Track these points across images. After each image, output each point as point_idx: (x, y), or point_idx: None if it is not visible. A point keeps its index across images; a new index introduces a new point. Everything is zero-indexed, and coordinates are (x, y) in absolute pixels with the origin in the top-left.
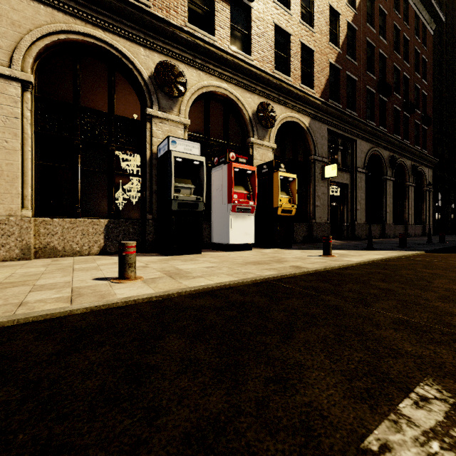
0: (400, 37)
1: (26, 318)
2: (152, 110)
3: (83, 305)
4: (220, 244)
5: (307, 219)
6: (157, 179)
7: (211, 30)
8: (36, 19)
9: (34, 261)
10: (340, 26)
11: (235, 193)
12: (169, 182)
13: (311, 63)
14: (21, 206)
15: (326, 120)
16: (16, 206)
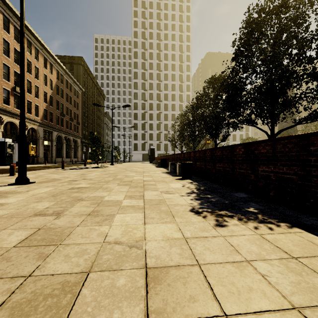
0: (68, 96)
1: None
2: None
3: None
4: (14, 163)
5: (36, 156)
6: None
7: (8, 103)
8: None
9: None
10: (48, 96)
11: None
12: (6, 149)
13: (38, 109)
14: None
15: (43, 126)
16: None
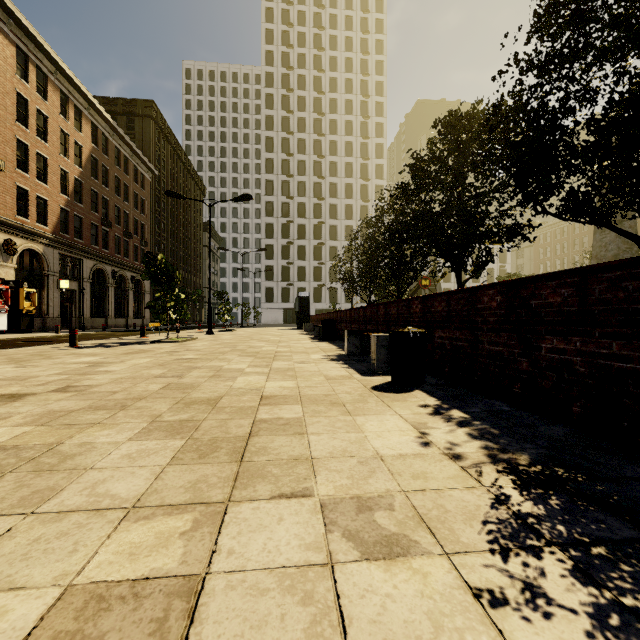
0: (121, 184)
1: None
2: None
3: None
4: None
5: (42, 315)
6: None
7: None
8: None
9: None
10: (70, 181)
11: None
12: None
13: (46, 207)
14: None
15: (58, 247)
16: None
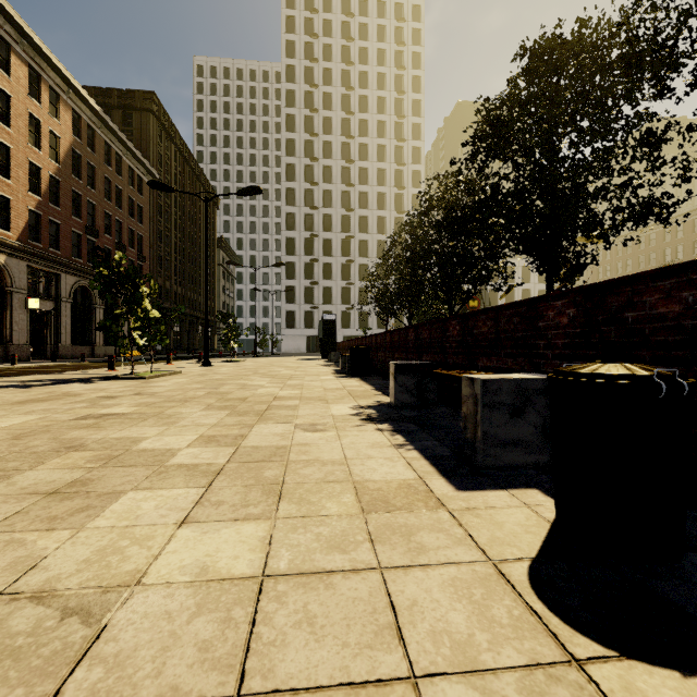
0: (112, 186)
1: None
2: None
3: None
4: None
5: (4, 341)
6: None
7: None
8: None
9: None
10: (43, 178)
11: None
12: None
13: (9, 208)
14: None
15: (26, 258)
16: None
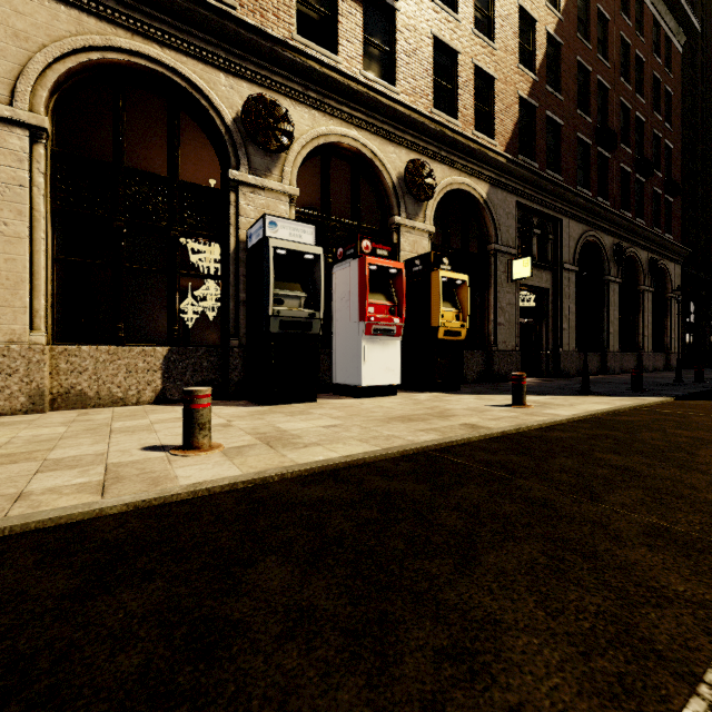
0: (630, 56)
1: (24, 525)
2: (239, 172)
3: (122, 498)
4: (347, 385)
5: (484, 344)
6: (247, 282)
7: (333, 45)
8: (53, 28)
9: (50, 414)
10: (537, 39)
11: (371, 305)
12: (265, 287)
13: (491, 97)
14: (30, 327)
15: (514, 188)
16: (20, 327)
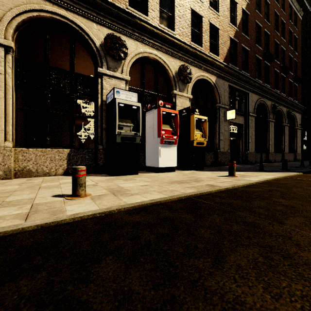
0: (278, 20)
1: None
2: (102, 69)
3: (35, 222)
4: (152, 167)
5: (214, 149)
6: (106, 119)
7: (146, 12)
8: (16, 0)
9: (13, 180)
10: (237, 12)
11: (163, 130)
12: (114, 121)
13: (217, 37)
14: (4, 139)
15: (227, 78)
16: (0, 139)
